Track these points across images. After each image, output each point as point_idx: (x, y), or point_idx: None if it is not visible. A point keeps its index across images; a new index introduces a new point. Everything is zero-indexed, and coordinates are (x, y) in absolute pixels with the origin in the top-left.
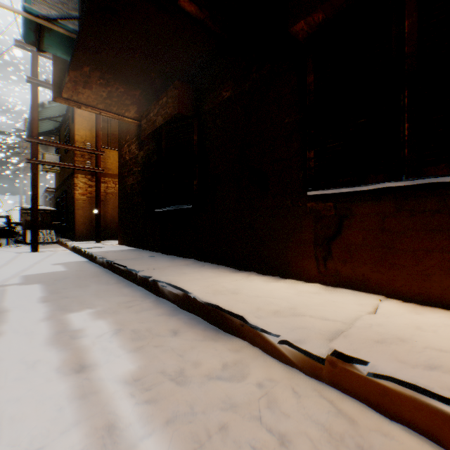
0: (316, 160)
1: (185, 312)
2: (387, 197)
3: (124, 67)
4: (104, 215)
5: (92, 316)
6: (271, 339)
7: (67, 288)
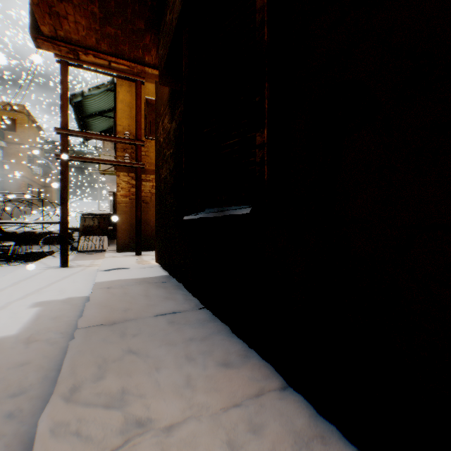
0: None
1: None
2: None
3: None
4: (149, 220)
5: None
6: None
7: None
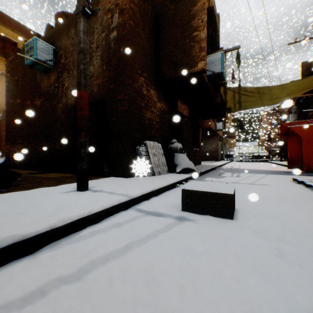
0: None
1: None
2: None
3: None
4: None
5: None
6: None
7: None
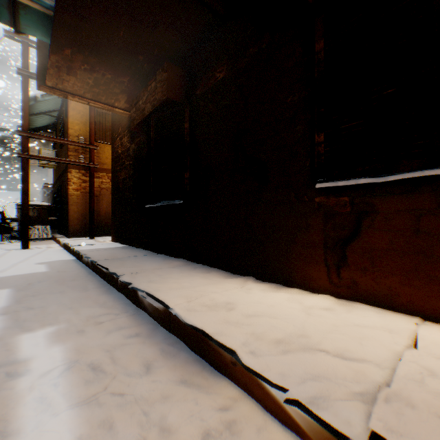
0: (327, 145)
1: (166, 332)
2: (423, 189)
3: (108, 49)
4: (98, 211)
5: (49, 338)
6: (273, 392)
7: (38, 295)
